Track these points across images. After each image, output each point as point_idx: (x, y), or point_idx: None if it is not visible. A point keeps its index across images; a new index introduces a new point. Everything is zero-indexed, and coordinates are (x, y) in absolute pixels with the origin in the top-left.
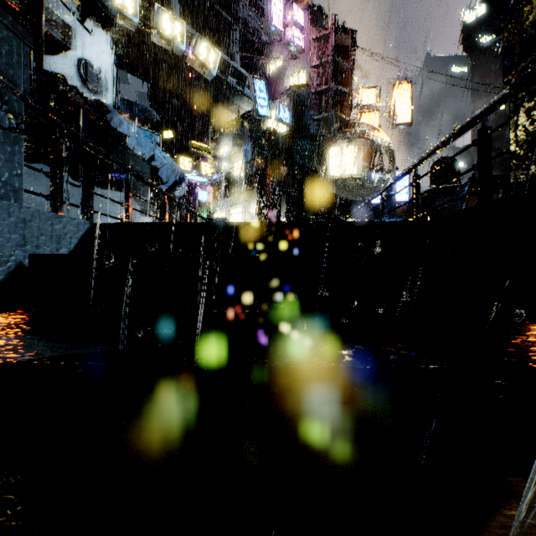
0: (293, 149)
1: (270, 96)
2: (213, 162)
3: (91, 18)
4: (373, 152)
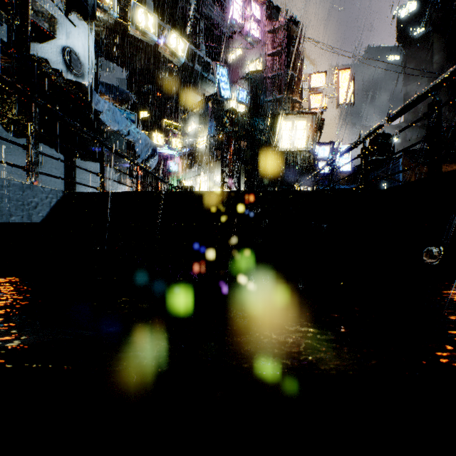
0: (251, 126)
1: (231, 81)
2: (182, 137)
3: (75, 12)
4: (320, 129)
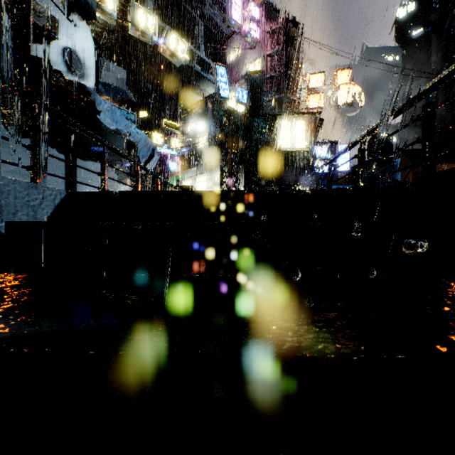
0: (250, 126)
1: (230, 81)
2: (181, 137)
3: (75, 13)
4: (319, 129)
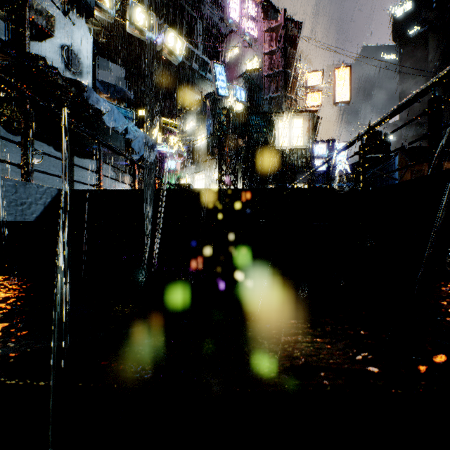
0: (248, 124)
1: (228, 79)
2: (180, 135)
3: (73, 10)
4: (317, 127)
